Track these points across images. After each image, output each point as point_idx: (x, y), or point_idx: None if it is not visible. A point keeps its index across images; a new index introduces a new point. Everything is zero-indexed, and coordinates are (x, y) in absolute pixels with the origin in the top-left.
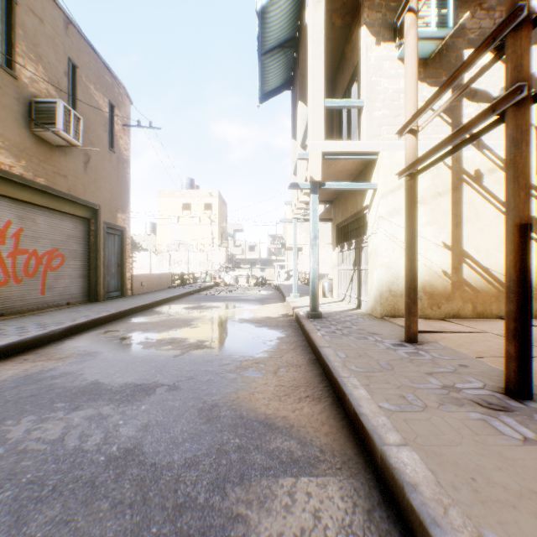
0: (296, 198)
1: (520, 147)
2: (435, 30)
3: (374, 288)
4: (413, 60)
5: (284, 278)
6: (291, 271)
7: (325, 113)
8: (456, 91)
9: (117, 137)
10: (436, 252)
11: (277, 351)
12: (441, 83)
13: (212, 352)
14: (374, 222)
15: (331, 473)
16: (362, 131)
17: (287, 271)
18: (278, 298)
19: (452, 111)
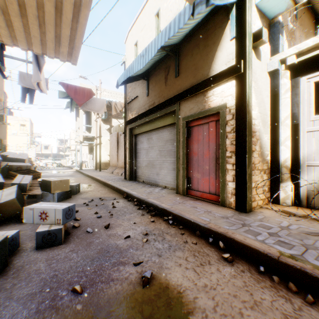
0: (77, 140)
1: (100, 148)
2: (104, 117)
3: (95, 163)
4: (96, 128)
5: (71, 163)
6: (74, 160)
7: (86, 115)
8: (110, 126)
9: (5, 112)
10: (107, 156)
11: (73, 173)
12: (108, 124)
13: (61, 173)
14: (95, 150)
15: (80, 175)
16: (92, 131)
17: (72, 160)
18: (70, 169)
19: (110, 129)
